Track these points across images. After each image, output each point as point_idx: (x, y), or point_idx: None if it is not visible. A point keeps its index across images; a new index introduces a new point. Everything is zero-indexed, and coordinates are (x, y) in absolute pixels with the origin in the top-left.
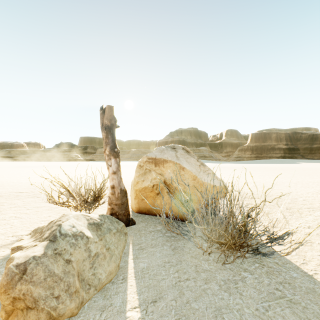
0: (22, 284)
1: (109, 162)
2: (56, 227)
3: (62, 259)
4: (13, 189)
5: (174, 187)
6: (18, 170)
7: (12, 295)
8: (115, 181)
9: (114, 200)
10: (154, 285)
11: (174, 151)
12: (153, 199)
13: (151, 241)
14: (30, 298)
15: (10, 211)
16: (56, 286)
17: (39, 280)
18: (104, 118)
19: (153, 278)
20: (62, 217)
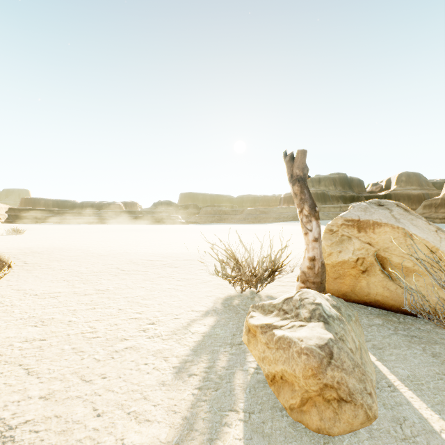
0: (332, 370)
1: (309, 226)
2: (314, 306)
3: (347, 347)
4: (141, 256)
5: (393, 263)
6: (124, 234)
7: (324, 381)
8: (317, 251)
9: (311, 277)
10: None
11: (386, 210)
12: (354, 278)
13: (383, 338)
14: (345, 388)
15: (162, 282)
16: (365, 379)
17: (349, 369)
18: (293, 167)
19: (440, 394)
20: (303, 294)
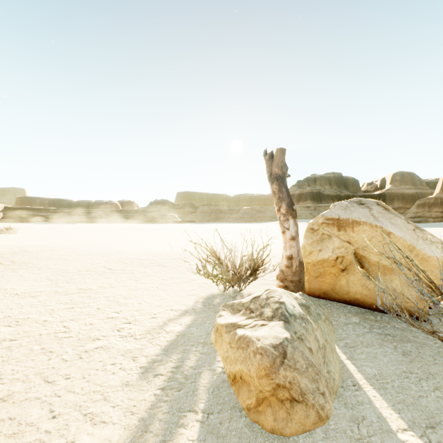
0: (285, 369)
1: (286, 224)
2: (277, 304)
3: (305, 346)
4: (131, 255)
5: (372, 261)
6: (119, 233)
7: (276, 381)
8: (294, 249)
9: (289, 276)
10: (413, 403)
11: (366, 208)
12: (334, 277)
13: (356, 337)
14: (297, 388)
15: (147, 281)
16: (319, 379)
17: (302, 369)
18: (272, 165)
19: (403, 392)
20: (271, 292)
